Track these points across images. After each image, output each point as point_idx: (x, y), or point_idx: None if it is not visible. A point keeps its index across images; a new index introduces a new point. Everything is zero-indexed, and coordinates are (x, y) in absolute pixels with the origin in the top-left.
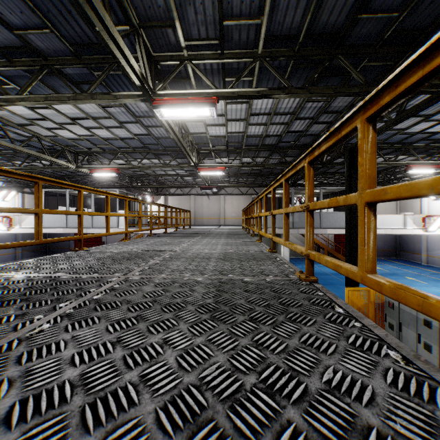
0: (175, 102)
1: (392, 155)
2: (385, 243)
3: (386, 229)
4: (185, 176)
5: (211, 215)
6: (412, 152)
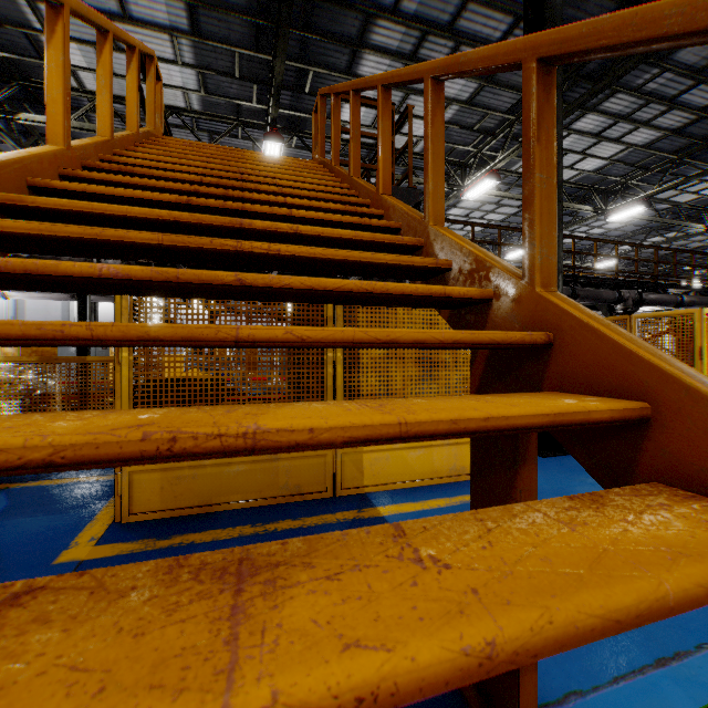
0: (616, 212)
1: None
2: None
3: None
4: None
5: None
6: None
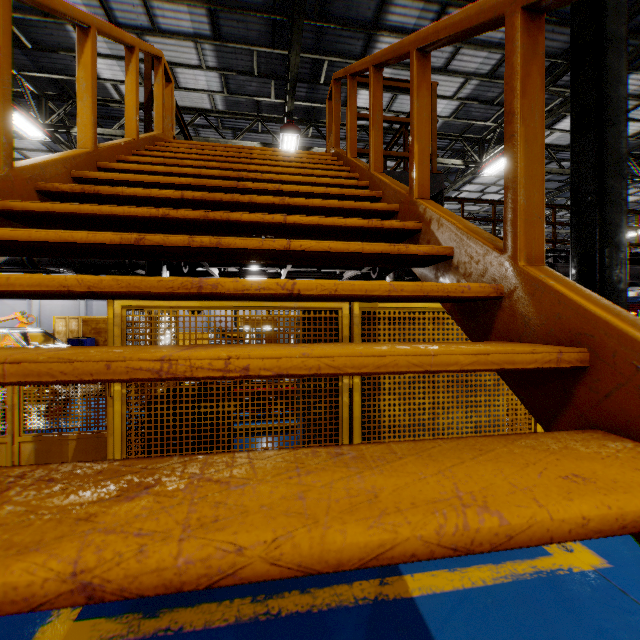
0: None
1: None
2: None
3: None
4: None
5: None
6: None
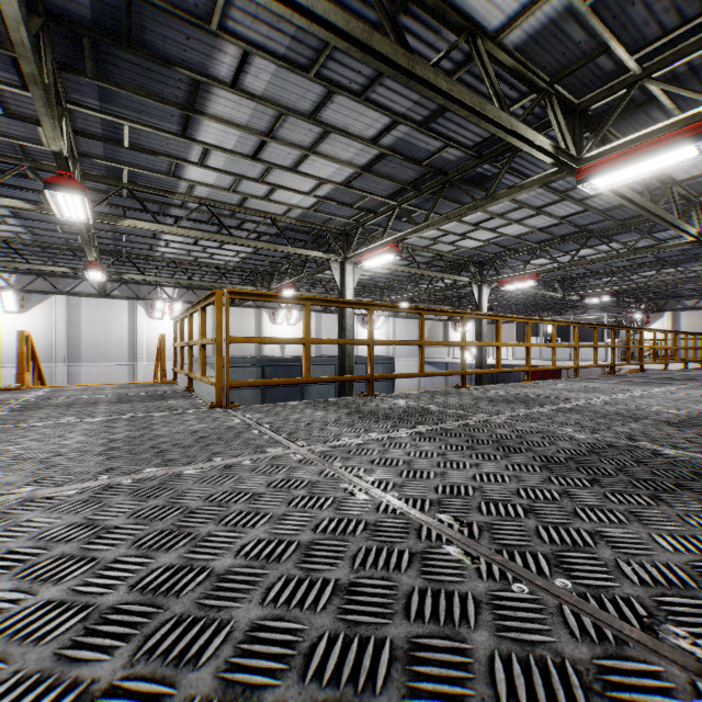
0: None
1: None
2: None
3: None
4: None
5: None
6: None
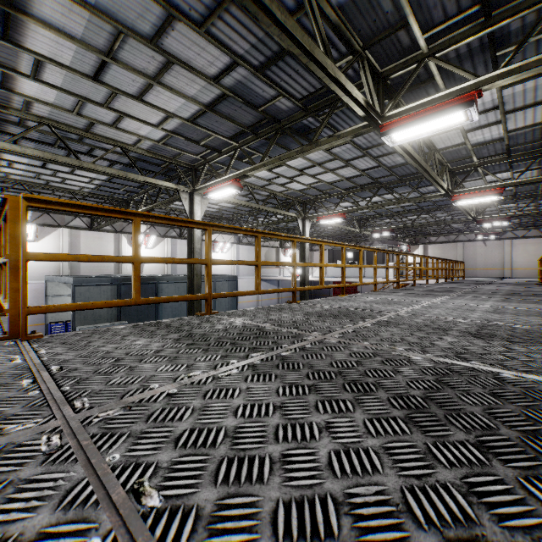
0: (469, 196)
1: None
2: None
3: None
4: (454, 224)
5: (488, 265)
6: None
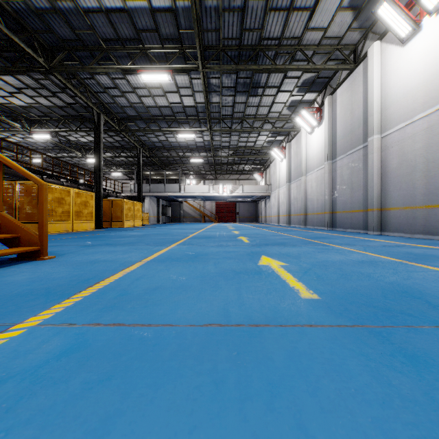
0: (36, 133)
1: (196, 152)
2: (249, 213)
3: (199, 193)
4: None
5: None
6: (192, 151)
